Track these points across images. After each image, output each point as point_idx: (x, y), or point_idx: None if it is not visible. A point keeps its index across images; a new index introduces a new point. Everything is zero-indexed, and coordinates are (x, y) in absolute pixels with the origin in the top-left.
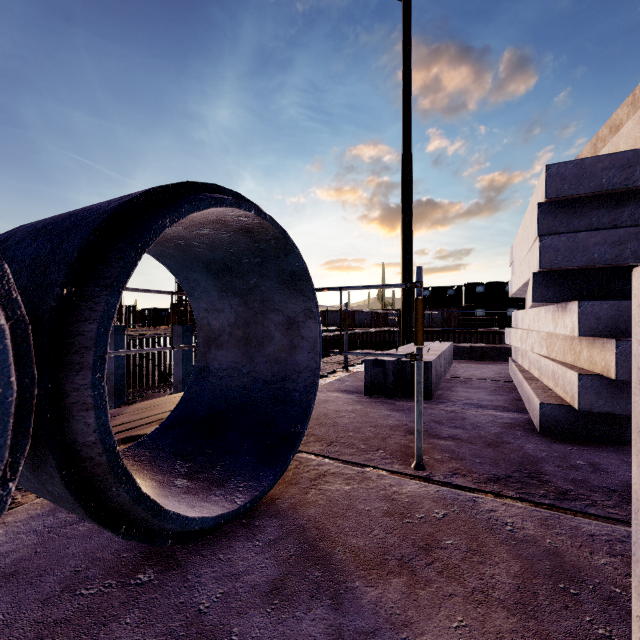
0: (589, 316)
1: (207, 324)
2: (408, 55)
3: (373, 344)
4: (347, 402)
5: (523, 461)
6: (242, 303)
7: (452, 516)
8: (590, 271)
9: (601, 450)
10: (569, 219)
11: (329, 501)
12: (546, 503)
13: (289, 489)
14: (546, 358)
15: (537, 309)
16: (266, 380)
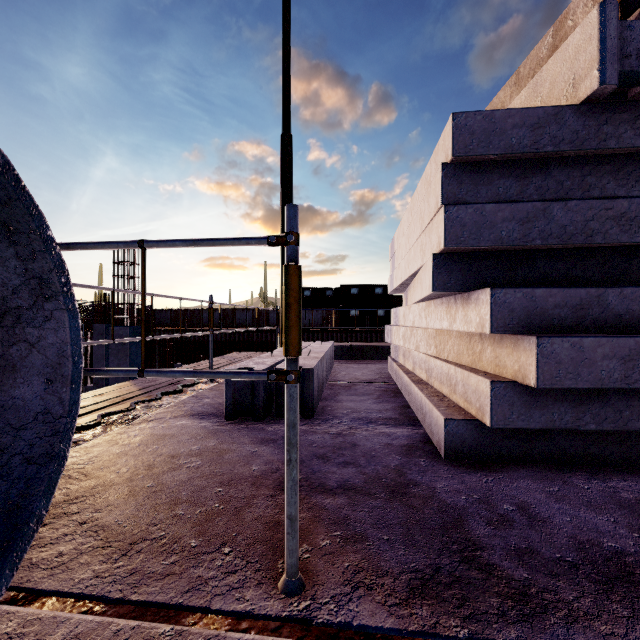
0: (502, 307)
1: None
2: (288, 25)
3: (255, 344)
4: (196, 435)
5: (444, 521)
6: None
7: None
8: (494, 254)
9: (516, 477)
10: (476, 187)
11: None
12: (514, 639)
13: None
14: (437, 359)
15: (425, 303)
16: None
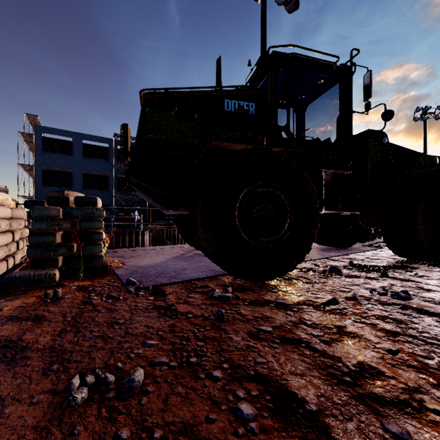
0: None
1: None
2: (425, 140)
3: None
4: None
5: None
6: None
7: None
8: None
9: None
10: None
11: None
12: None
13: None
14: None
15: None
16: None
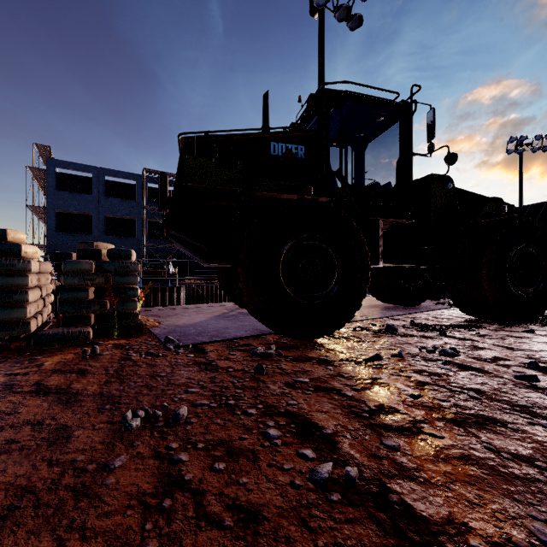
0: None
1: None
2: (521, 177)
3: None
4: None
5: None
6: None
7: None
8: None
9: None
10: None
11: None
12: None
13: None
14: None
15: None
16: None
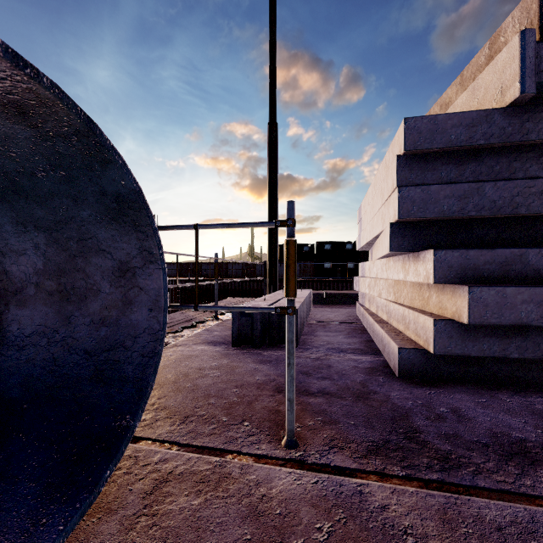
0: (443, 264)
1: (3, 272)
2: (274, 34)
3: (244, 292)
4: (213, 356)
5: (394, 416)
6: (51, 241)
7: (339, 532)
8: (438, 223)
9: (454, 391)
10: (423, 172)
11: (164, 541)
12: (435, 479)
13: (103, 525)
14: (395, 303)
15: (385, 259)
16: (87, 349)
